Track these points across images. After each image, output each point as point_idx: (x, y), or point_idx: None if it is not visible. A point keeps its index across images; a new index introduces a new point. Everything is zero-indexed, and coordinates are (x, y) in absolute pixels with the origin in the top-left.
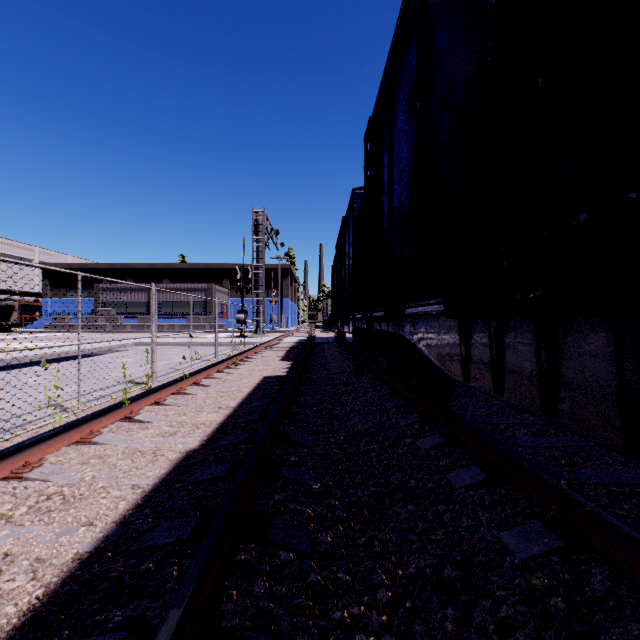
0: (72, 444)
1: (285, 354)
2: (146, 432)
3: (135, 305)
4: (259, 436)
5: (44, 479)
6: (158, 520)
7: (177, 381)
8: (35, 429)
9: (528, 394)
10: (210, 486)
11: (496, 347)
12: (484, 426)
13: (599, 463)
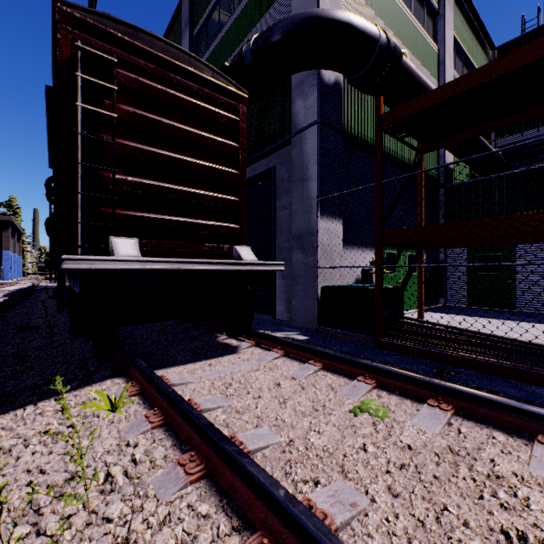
0: None
1: (5, 295)
2: None
3: None
4: None
5: None
6: None
7: None
8: None
9: None
10: None
11: None
12: None
13: None
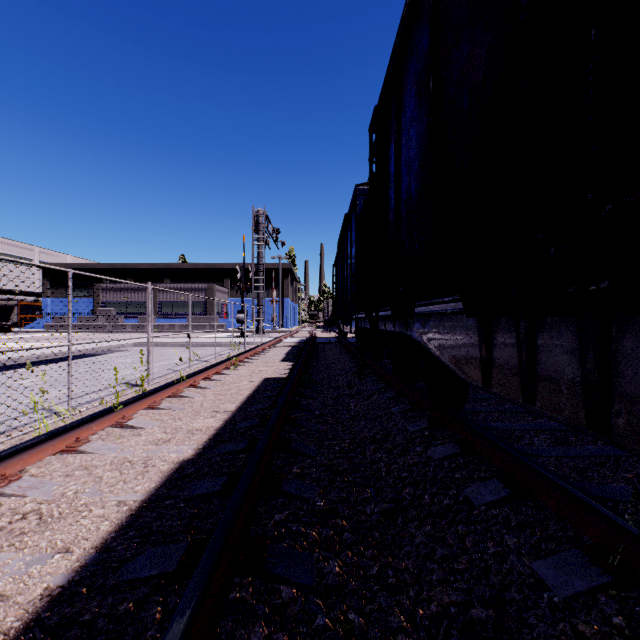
0: (57, 453)
1: (286, 355)
2: (138, 439)
3: (135, 305)
4: (258, 446)
5: (21, 494)
6: (143, 545)
7: (173, 383)
8: (21, 435)
9: (569, 405)
10: (204, 503)
11: (526, 350)
12: (499, 433)
13: (630, 476)
